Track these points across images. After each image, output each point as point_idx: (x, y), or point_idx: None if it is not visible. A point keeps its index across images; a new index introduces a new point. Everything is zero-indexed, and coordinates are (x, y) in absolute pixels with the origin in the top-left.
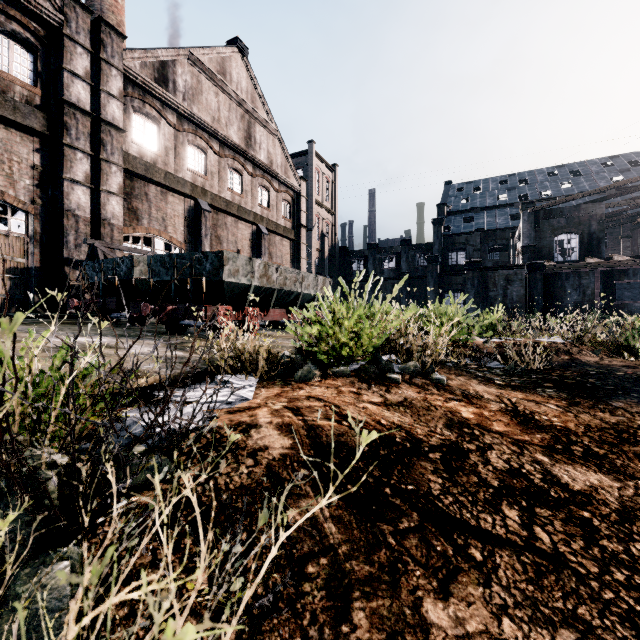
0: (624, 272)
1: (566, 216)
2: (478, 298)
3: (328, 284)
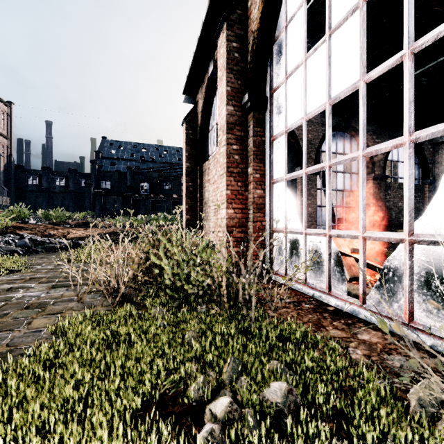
0: (159, 201)
1: (144, 175)
2: (101, 208)
3: (9, 200)
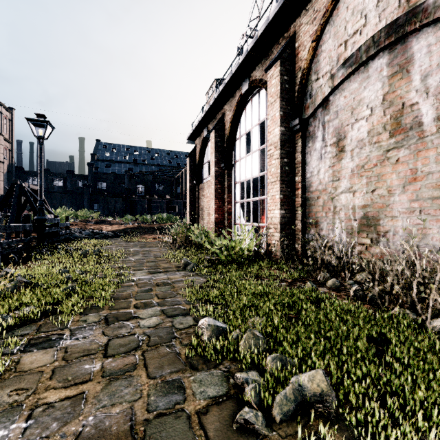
0: (154, 201)
1: (140, 178)
2: (104, 208)
3: None
